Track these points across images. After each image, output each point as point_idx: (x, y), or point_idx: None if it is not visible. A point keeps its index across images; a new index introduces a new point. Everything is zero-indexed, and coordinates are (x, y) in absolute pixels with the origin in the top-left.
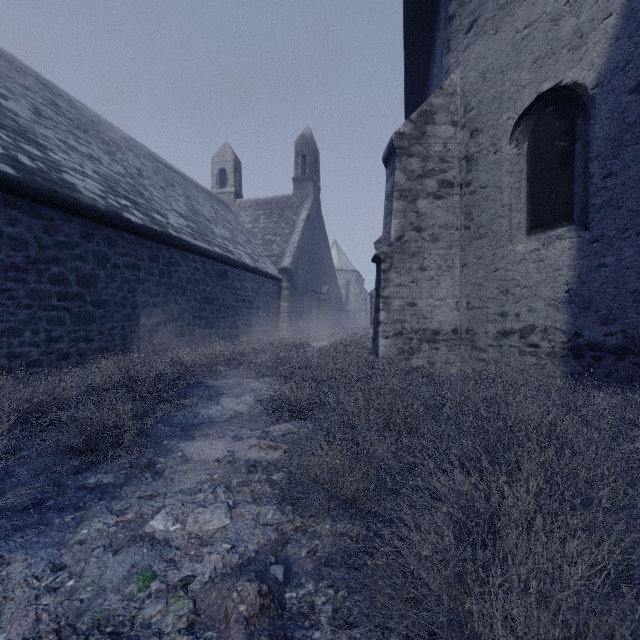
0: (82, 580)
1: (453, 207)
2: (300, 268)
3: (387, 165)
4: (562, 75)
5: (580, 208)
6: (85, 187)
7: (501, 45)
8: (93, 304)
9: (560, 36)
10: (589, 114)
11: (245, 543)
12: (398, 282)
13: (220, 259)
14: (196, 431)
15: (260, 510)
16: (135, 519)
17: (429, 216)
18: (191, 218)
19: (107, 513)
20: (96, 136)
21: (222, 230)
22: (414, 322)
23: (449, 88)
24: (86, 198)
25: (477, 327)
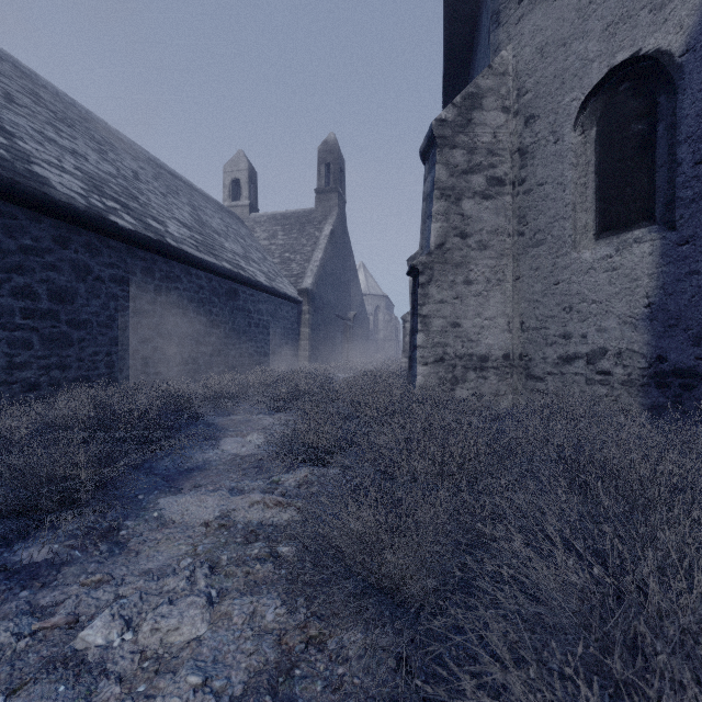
0: None
1: (504, 209)
2: (323, 290)
3: (425, 160)
4: (641, 42)
5: (664, 204)
6: (61, 183)
7: (563, 12)
8: (70, 324)
9: None
10: (676, 87)
11: (227, 670)
12: (439, 298)
13: (229, 276)
14: (185, 481)
15: (256, 607)
16: (65, 624)
17: (476, 219)
18: (196, 229)
19: (25, 613)
20: (84, 132)
21: (233, 245)
22: (458, 346)
23: (499, 67)
24: (60, 194)
25: (533, 352)
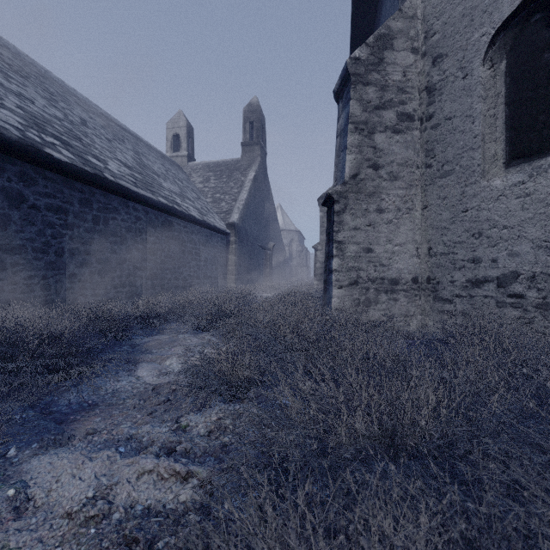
0: None
1: (413, 143)
2: (247, 224)
3: (339, 99)
4: None
5: None
6: None
7: None
8: (2, 249)
9: None
10: None
11: None
12: (353, 225)
13: (165, 209)
14: (80, 423)
15: None
16: None
17: (387, 152)
18: (137, 169)
19: None
20: (38, 84)
21: (171, 185)
22: (371, 270)
23: (409, 11)
24: None
25: (441, 275)
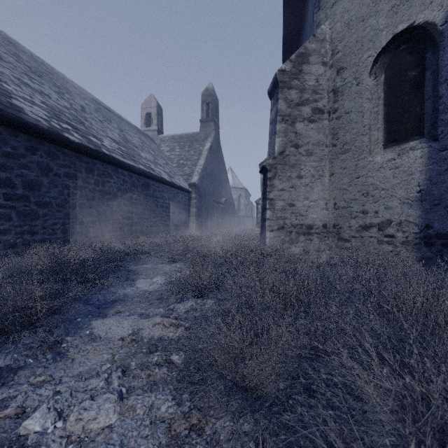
0: None
1: (323, 129)
2: (205, 184)
3: (271, 97)
4: (415, 17)
5: (430, 124)
6: (31, 111)
7: None
8: (37, 204)
9: None
10: (439, 46)
11: None
12: (281, 187)
13: (144, 174)
14: (110, 308)
15: (154, 401)
16: (14, 414)
17: (305, 136)
18: (122, 144)
19: None
20: (49, 81)
21: (147, 154)
22: (293, 219)
23: (320, 36)
24: (30, 118)
25: (342, 222)
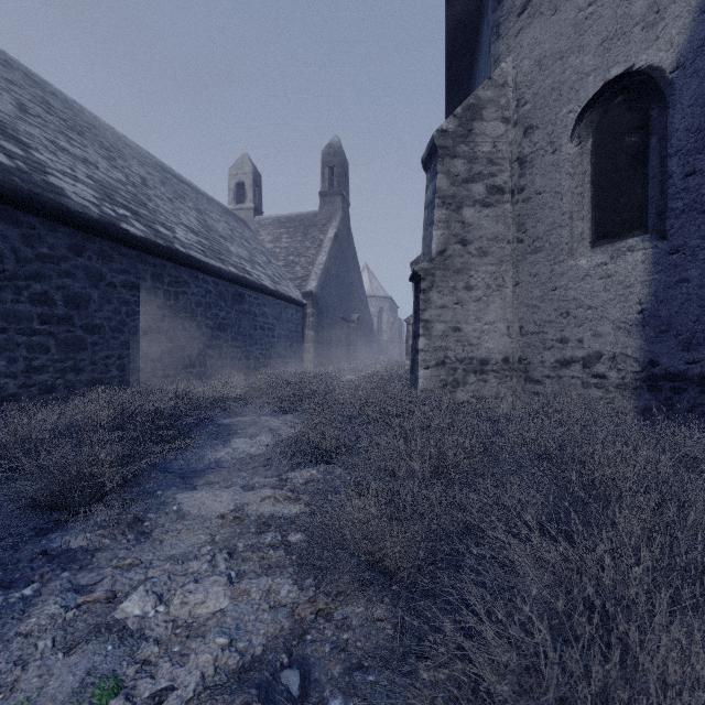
0: (12, 696)
1: (504, 217)
2: (327, 293)
3: (427, 169)
4: (634, 58)
5: (656, 214)
6: (75, 192)
7: (560, 27)
8: (84, 329)
9: (632, 12)
10: (667, 102)
11: (248, 635)
12: (440, 303)
13: (235, 280)
14: (199, 478)
15: (271, 585)
16: (105, 599)
17: (476, 227)
18: (203, 234)
19: (69, 590)
20: (94, 139)
21: (239, 249)
22: (459, 350)
23: (499, 79)
24: (75, 204)
25: (532, 355)
